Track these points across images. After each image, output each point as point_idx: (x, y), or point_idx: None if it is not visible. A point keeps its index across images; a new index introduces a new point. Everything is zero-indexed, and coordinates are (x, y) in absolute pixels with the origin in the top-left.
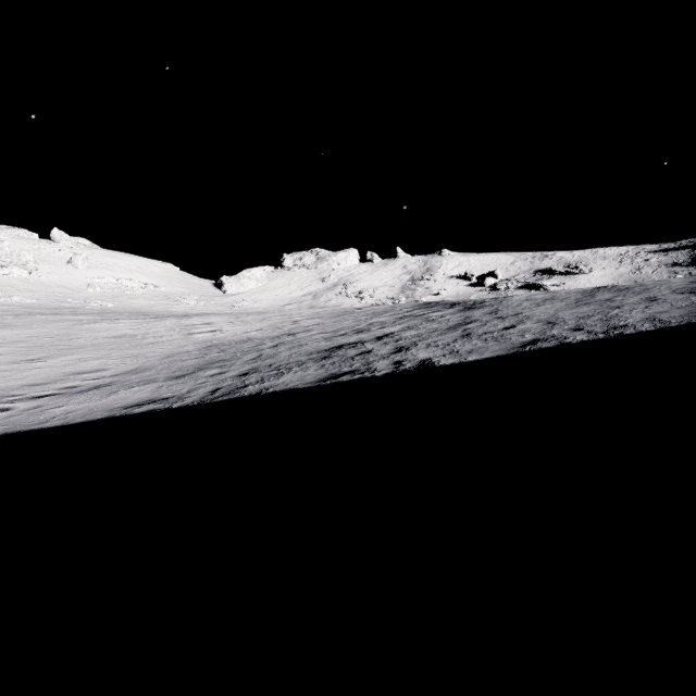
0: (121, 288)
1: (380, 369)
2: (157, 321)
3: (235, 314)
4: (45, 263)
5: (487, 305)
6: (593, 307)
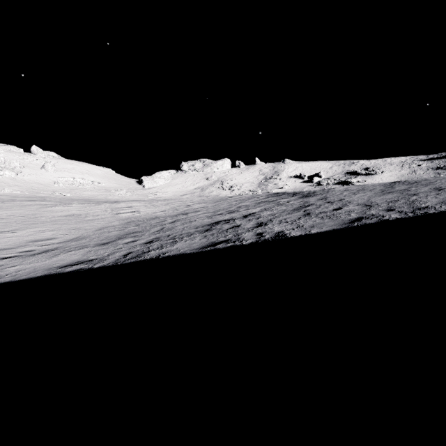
0: (76, 184)
1: (246, 239)
2: (96, 205)
3: (149, 201)
4: (27, 168)
5: (318, 194)
6: (395, 194)
